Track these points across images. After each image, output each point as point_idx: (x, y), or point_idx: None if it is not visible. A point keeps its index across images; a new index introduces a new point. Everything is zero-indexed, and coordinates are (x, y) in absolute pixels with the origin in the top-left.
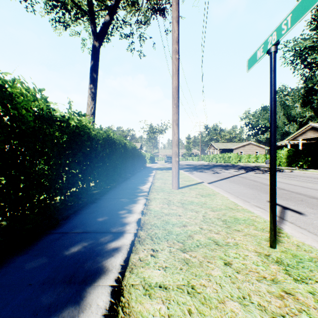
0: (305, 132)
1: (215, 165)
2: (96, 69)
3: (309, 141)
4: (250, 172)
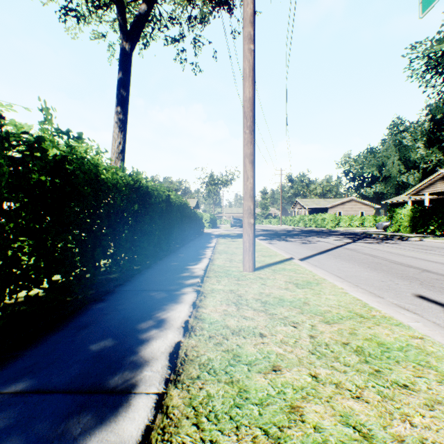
0: (434, 183)
1: (304, 230)
2: (126, 84)
3: (438, 196)
4: (359, 241)
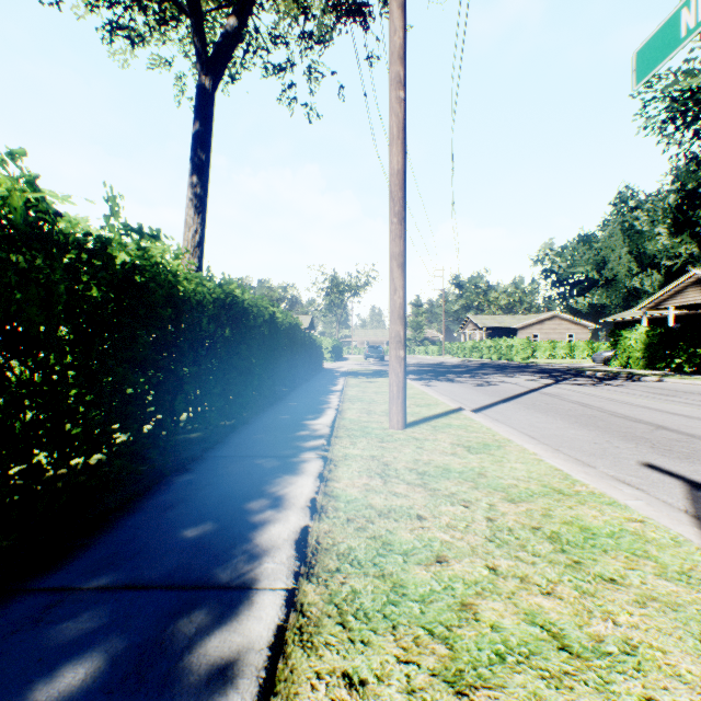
0: (683, 290)
1: (480, 364)
2: (205, 140)
3: (690, 311)
4: (565, 381)
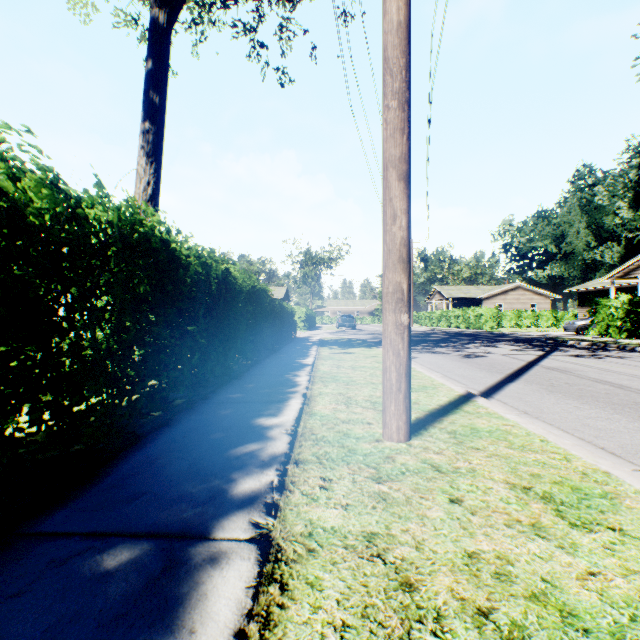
0: None
1: (451, 333)
2: (159, 81)
3: None
4: (556, 352)
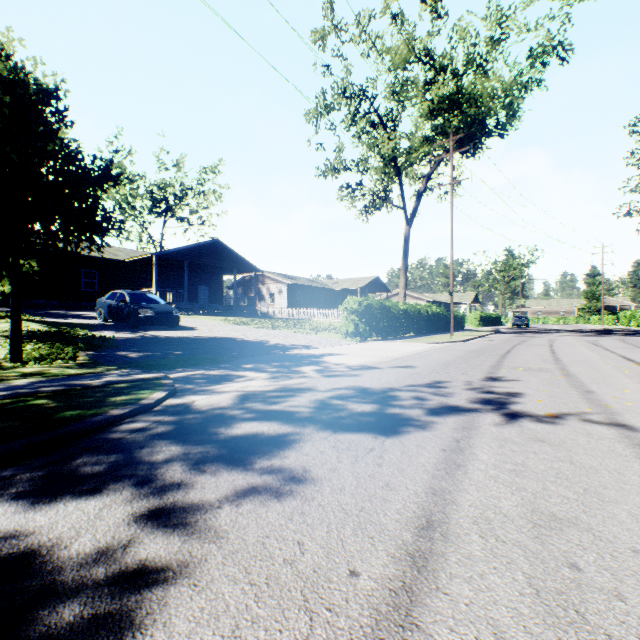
0: None
1: (597, 330)
2: (407, 249)
3: None
4: (585, 335)
